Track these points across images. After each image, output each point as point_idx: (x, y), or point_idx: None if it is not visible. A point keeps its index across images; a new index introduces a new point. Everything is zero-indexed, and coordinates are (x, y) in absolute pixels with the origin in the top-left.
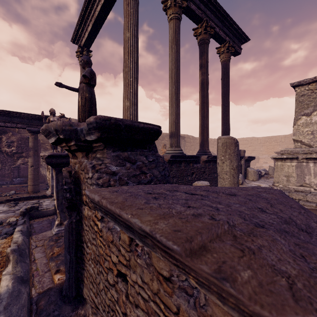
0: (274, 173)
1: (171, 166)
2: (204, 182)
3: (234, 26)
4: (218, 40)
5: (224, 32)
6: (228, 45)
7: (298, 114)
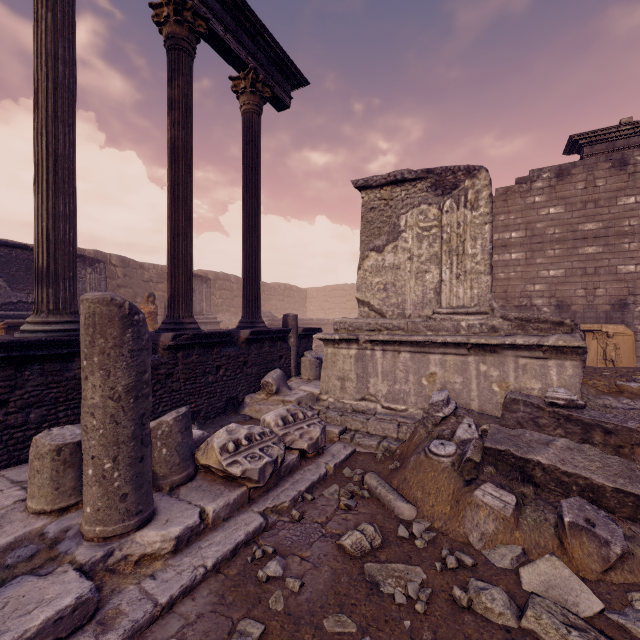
0: (322, 371)
1: (15, 374)
2: (74, 428)
3: (266, 38)
4: (230, 59)
5: (242, 44)
6: (253, 77)
7: (365, 247)
